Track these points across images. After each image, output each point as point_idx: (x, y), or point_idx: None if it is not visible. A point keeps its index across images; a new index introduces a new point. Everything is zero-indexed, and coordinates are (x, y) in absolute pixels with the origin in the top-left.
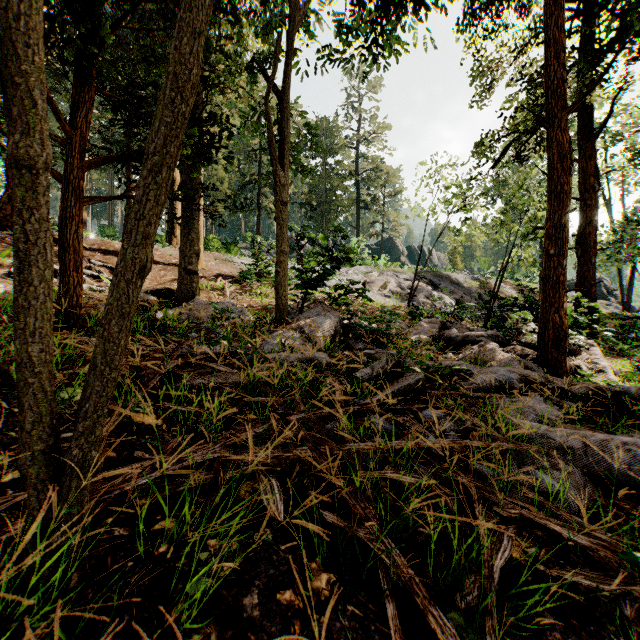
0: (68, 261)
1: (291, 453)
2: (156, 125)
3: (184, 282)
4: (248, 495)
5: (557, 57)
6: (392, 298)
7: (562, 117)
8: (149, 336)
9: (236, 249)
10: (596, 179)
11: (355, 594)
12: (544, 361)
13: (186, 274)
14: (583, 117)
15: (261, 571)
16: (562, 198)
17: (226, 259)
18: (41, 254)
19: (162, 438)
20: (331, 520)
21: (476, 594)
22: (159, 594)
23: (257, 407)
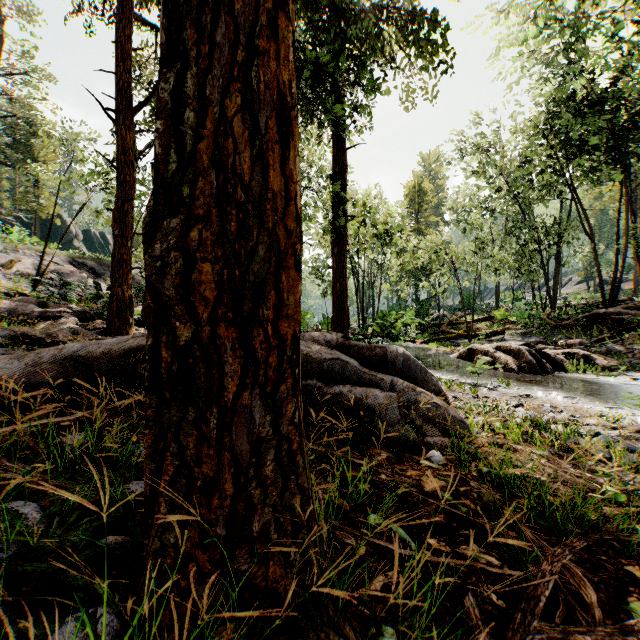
0: None
1: None
2: None
3: None
4: None
5: (124, 62)
6: (17, 280)
7: (127, 117)
8: None
9: None
10: None
11: None
12: (110, 330)
13: None
14: None
15: None
16: (125, 187)
17: None
18: None
19: None
20: None
21: None
22: None
23: None
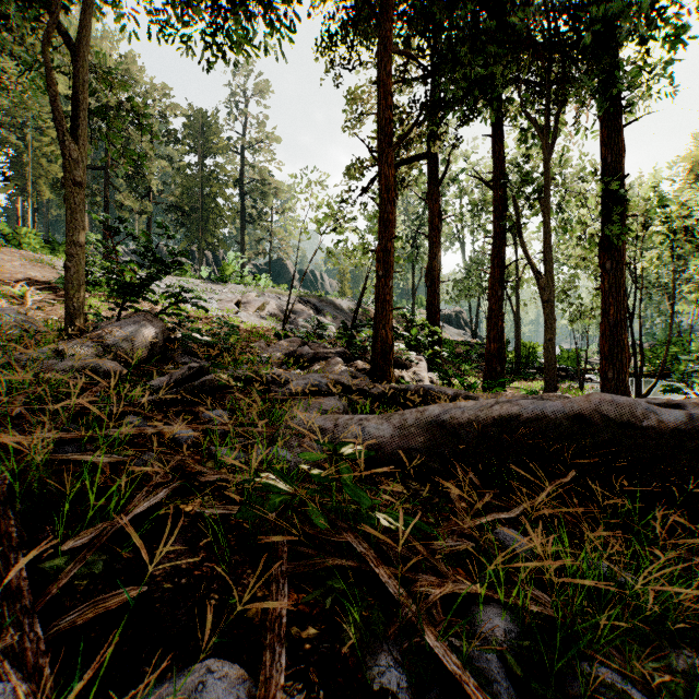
0: None
1: None
2: None
3: None
4: None
5: (385, 98)
6: (269, 320)
7: (389, 153)
8: None
9: None
10: (440, 220)
11: None
12: (375, 373)
13: None
14: (431, 164)
15: None
16: (388, 226)
17: (43, 261)
18: None
19: None
20: None
21: (91, 537)
22: None
23: None
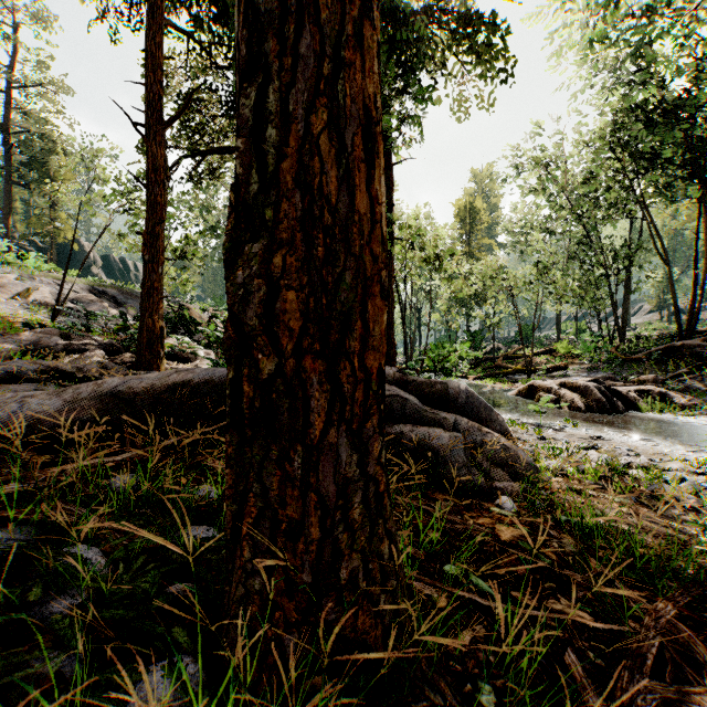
0: None
1: None
2: None
3: None
4: None
5: (154, 72)
6: (35, 310)
7: (158, 132)
8: None
9: None
10: None
11: None
12: (140, 365)
13: None
14: None
15: None
16: (156, 208)
17: None
18: None
19: None
20: None
21: None
22: None
23: None
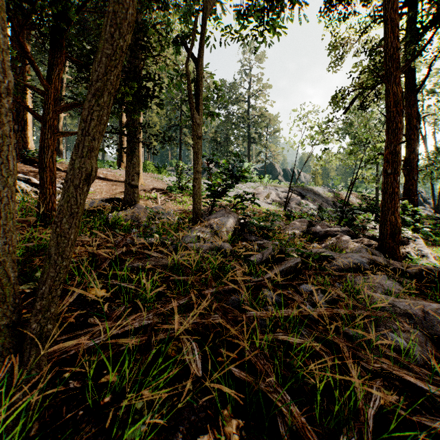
0: (45, 178)
1: (206, 320)
2: (98, 57)
3: (128, 193)
4: (174, 352)
5: (393, 32)
6: (273, 204)
7: (396, 75)
8: (103, 231)
9: (165, 171)
10: (417, 121)
11: (259, 437)
12: (383, 249)
13: (130, 187)
14: (408, 77)
15: (184, 417)
16: (397, 133)
17: (158, 178)
18: (4, 164)
19: (110, 307)
20: (238, 375)
21: (356, 438)
22: (103, 439)
23: (180, 283)
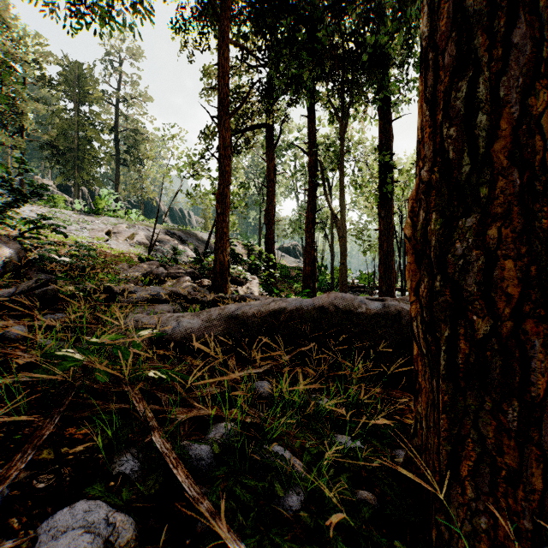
0: None
1: None
2: None
3: None
4: None
5: (223, 77)
6: (137, 248)
7: (226, 120)
8: None
9: None
10: (275, 175)
11: None
12: (215, 287)
13: None
14: (268, 132)
15: None
16: (225, 175)
17: None
18: None
19: None
20: None
21: None
22: None
23: None
